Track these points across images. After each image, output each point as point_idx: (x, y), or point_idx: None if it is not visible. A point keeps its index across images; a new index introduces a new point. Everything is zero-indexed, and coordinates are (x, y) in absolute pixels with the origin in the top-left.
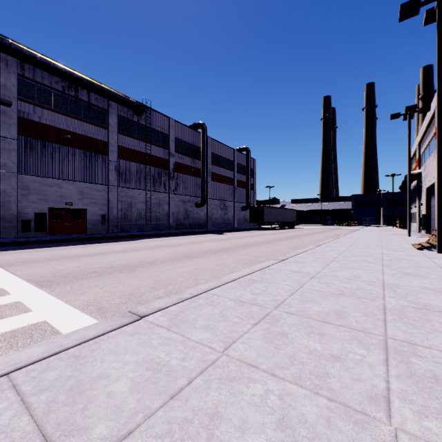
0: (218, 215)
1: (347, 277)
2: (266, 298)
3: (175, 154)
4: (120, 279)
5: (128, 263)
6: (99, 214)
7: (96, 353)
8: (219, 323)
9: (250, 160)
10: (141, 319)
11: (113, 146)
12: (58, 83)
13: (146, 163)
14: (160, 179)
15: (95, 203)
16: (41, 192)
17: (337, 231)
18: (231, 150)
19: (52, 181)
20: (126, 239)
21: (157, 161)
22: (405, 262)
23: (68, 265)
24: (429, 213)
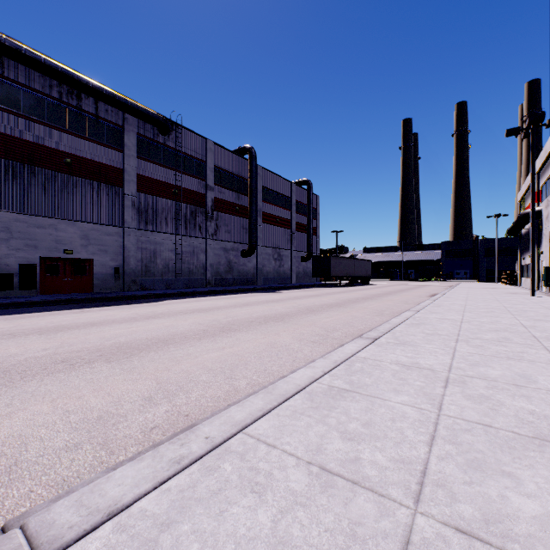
0: (271, 268)
1: (513, 382)
2: (380, 452)
3: (214, 187)
4: (99, 377)
5: (129, 342)
6: (110, 266)
7: None
8: None
9: (312, 196)
10: None
11: (130, 174)
12: (53, 88)
13: (176, 198)
14: (194, 219)
15: (105, 251)
16: (28, 235)
17: (426, 288)
18: (288, 184)
19: (44, 221)
20: (144, 301)
21: (190, 196)
22: None
23: (31, 346)
24: None
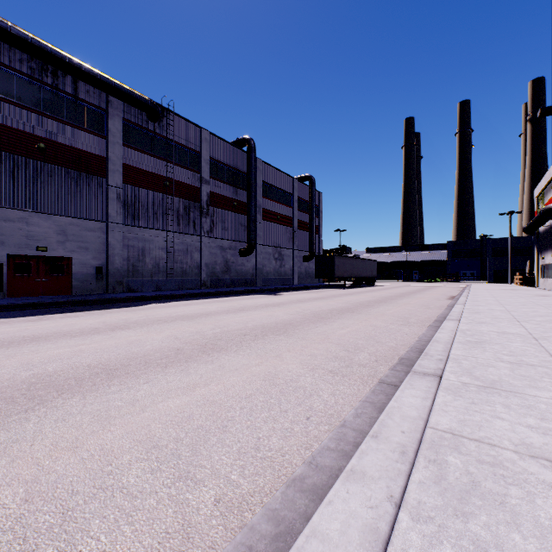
0: (271, 268)
1: None
2: None
3: (209, 180)
4: None
5: (57, 372)
6: (92, 265)
7: None
8: None
9: (315, 193)
10: None
11: (115, 163)
12: (23, 63)
13: (167, 191)
14: (188, 215)
15: (86, 248)
16: None
17: (438, 289)
18: (289, 179)
19: (12, 214)
20: (124, 305)
21: (183, 190)
22: None
23: None
24: None
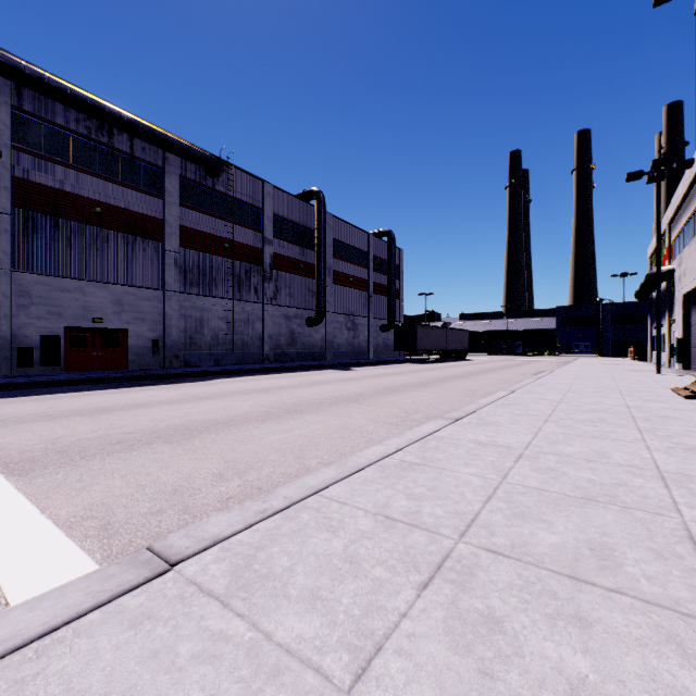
0: (343, 339)
1: (585, 458)
2: (439, 507)
3: (273, 240)
4: (163, 456)
5: (185, 423)
6: (148, 337)
7: (25, 694)
8: (343, 583)
9: (394, 251)
10: (169, 570)
11: (172, 226)
12: (80, 123)
13: (227, 254)
14: (249, 280)
15: (142, 319)
16: (51, 301)
17: (535, 364)
18: (364, 235)
19: (69, 284)
20: (190, 379)
21: (244, 252)
22: (676, 424)
23: (78, 428)
24: (687, 336)
